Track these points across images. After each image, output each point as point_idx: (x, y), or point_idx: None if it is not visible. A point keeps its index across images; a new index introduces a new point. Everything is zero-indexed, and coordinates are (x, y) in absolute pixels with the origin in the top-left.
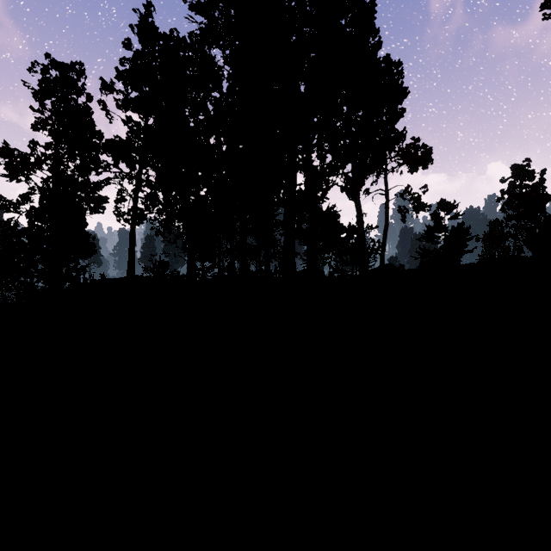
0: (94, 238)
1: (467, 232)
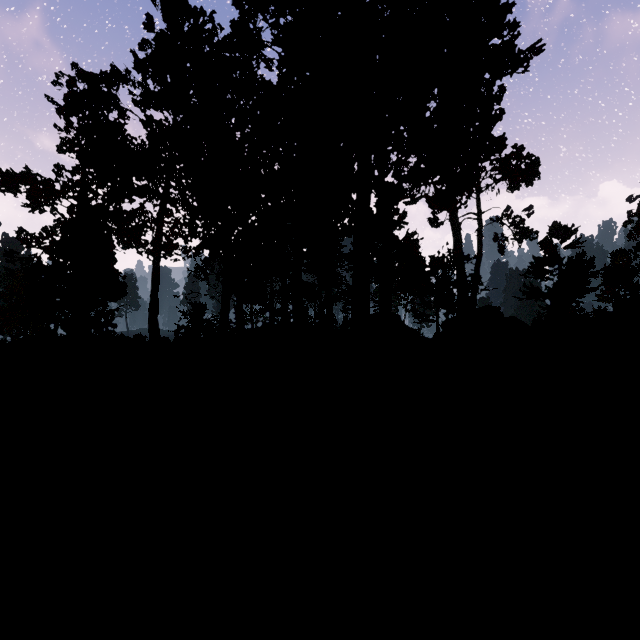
0: (124, 276)
1: (591, 265)
